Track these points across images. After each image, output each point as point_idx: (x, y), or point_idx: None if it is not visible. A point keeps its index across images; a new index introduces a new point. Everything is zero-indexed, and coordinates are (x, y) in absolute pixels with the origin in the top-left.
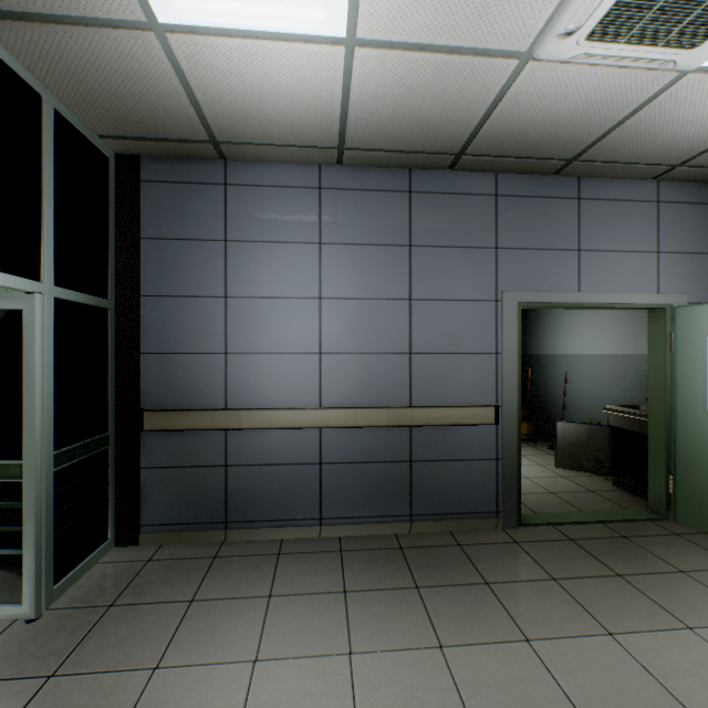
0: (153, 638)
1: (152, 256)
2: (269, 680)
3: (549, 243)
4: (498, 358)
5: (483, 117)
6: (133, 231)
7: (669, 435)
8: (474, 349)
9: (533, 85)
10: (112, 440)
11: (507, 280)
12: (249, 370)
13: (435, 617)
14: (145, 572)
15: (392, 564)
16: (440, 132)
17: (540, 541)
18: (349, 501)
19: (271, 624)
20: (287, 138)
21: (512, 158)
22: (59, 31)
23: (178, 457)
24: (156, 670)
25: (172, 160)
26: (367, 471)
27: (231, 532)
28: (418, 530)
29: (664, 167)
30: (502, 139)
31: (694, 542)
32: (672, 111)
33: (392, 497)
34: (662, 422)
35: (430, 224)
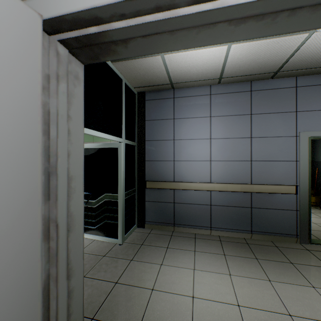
0: (158, 256)
1: (148, 126)
2: (200, 276)
3: None
4: (297, 163)
5: (289, 56)
6: (142, 118)
7: None
8: (283, 159)
9: (317, 40)
10: (136, 191)
11: (302, 126)
12: (182, 167)
13: (266, 270)
14: (149, 236)
15: (243, 248)
16: (267, 65)
17: None
18: (222, 221)
19: (197, 260)
20: (198, 78)
21: (305, 69)
22: (132, 61)
23: (157, 198)
24: (161, 265)
25: (155, 92)
26: (231, 210)
27: (176, 228)
28: (255, 238)
29: None
30: (299, 63)
31: None
32: None
33: (242, 222)
34: None
35: (261, 104)
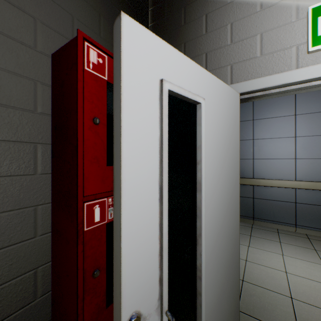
0: (243, 240)
1: None
2: (290, 260)
3: None
4: None
5: None
6: None
7: None
8: None
9: None
10: None
11: None
12: (262, 165)
13: None
14: None
15: None
16: None
17: None
18: (310, 220)
19: (284, 248)
20: None
21: None
22: None
23: None
24: (249, 246)
25: None
26: None
27: (255, 221)
28: None
29: None
30: None
31: None
32: None
33: None
34: None
35: None
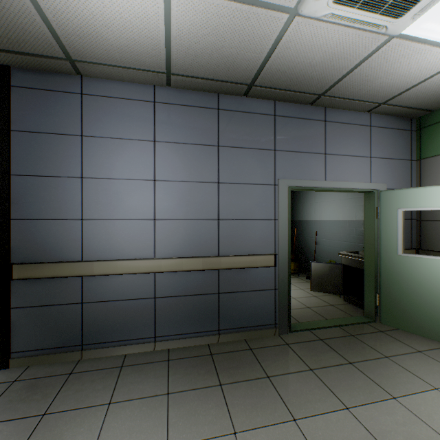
0: None
1: (20, 144)
2: None
3: (307, 149)
4: (276, 223)
5: (266, 58)
6: (3, 124)
7: (377, 269)
8: (260, 216)
9: (298, 36)
10: None
11: (281, 171)
12: (100, 231)
13: (232, 408)
14: (8, 392)
15: (204, 368)
16: (237, 66)
17: (302, 342)
18: (175, 323)
19: (107, 429)
20: (127, 62)
21: (285, 91)
22: None
23: (43, 298)
24: None
25: (37, 72)
26: (189, 302)
27: (86, 352)
28: (224, 340)
29: (374, 104)
30: (278, 76)
31: (391, 336)
32: (381, 65)
33: (206, 318)
34: (372, 261)
35: (232, 131)
